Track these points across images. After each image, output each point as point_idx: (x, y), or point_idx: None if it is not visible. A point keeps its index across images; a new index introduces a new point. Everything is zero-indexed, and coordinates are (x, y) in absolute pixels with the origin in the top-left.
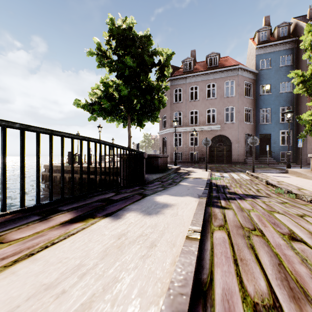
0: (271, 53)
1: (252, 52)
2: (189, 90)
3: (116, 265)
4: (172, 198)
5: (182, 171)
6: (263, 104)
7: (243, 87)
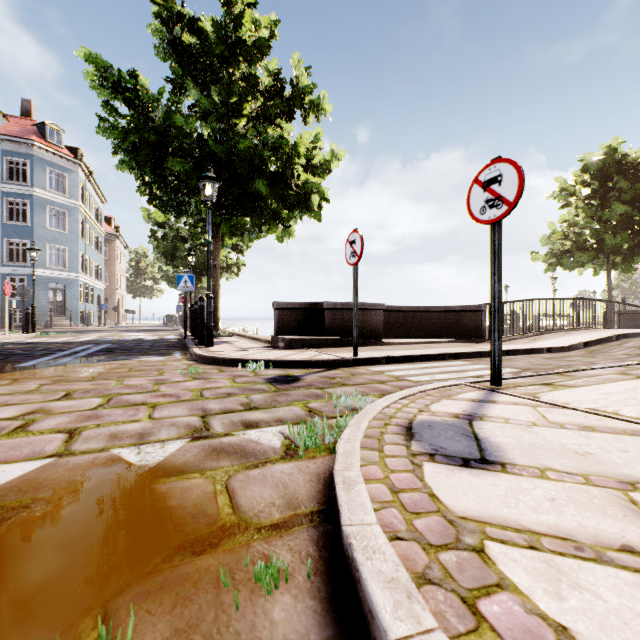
0: None
1: None
2: None
3: None
4: None
5: None
6: None
7: None
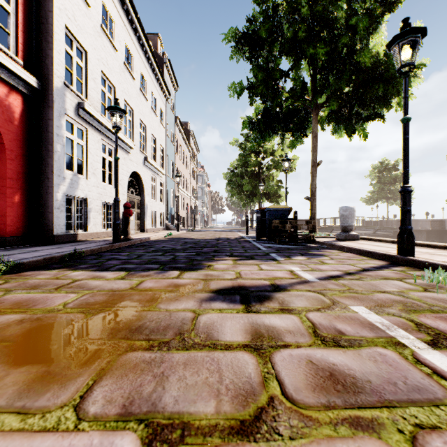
0: None
1: None
2: None
3: None
4: None
5: None
6: None
7: None
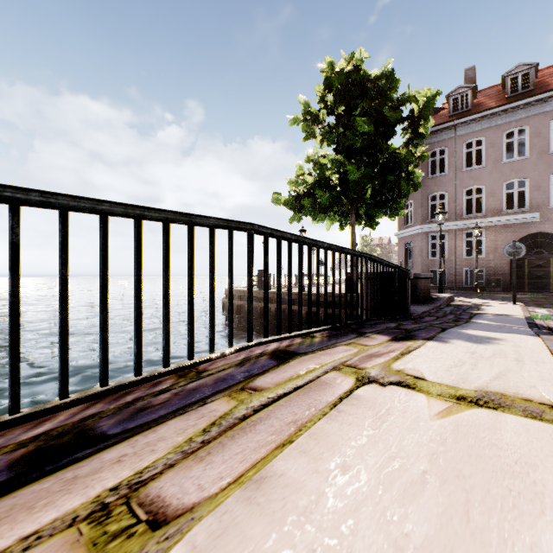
0: None
1: None
2: (462, 149)
3: (497, 365)
4: (490, 333)
5: (461, 304)
6: None
7: None
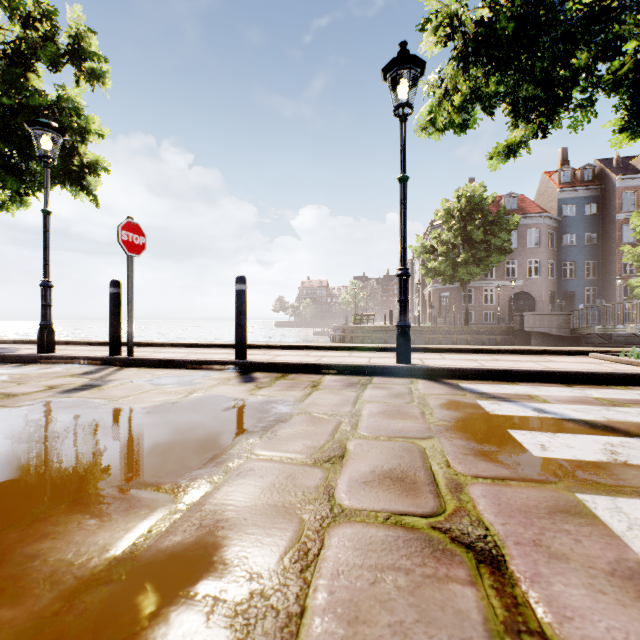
0: (575, 199)
1: (550, 193)
2: None
3: None
4: None
5: None
6: (566, 256)
7: (547, 237)
